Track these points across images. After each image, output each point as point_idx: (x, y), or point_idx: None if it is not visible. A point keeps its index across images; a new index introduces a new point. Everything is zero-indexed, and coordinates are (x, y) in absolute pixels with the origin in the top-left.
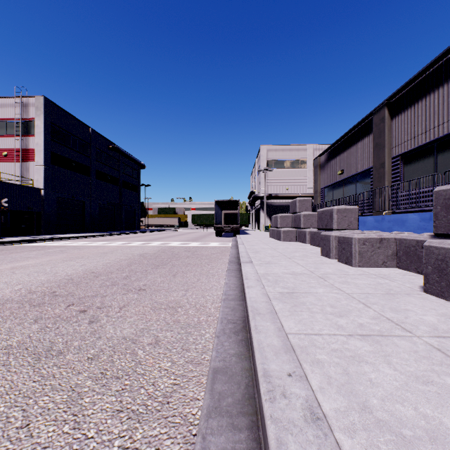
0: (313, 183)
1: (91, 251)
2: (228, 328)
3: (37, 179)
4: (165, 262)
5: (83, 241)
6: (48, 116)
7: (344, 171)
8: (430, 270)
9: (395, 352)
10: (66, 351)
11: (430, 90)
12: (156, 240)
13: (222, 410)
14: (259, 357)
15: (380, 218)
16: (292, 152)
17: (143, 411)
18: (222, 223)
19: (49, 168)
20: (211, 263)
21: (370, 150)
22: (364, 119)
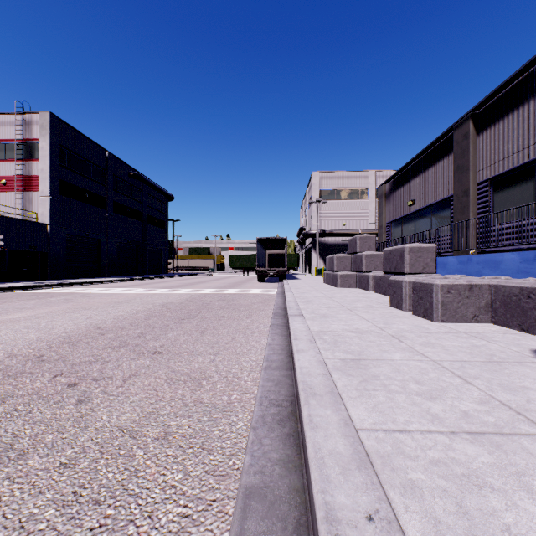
0: (375, 217)
1: (103, 300)
2: (270, 414)
3: (42, 213)
4: (193, 315)
5: (96, 287)
6: (55, 136)
7: (416, 201)
8: None
9: (532, 467)
10: (31, 452)
11: (530, 96)
12: (185, 287)
13: None
14: (317, 478)
15: (466, 259)
16: (351, 180)
17: None
18: (266, 265)
19: (57, 199)
20: (251, 315)
21: (450, 174)
22: (442, 136)
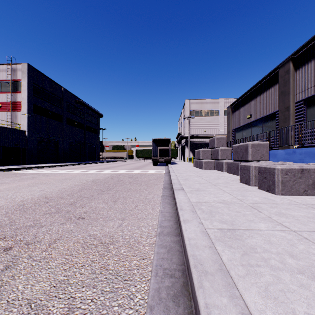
0: (224, 126)
1: (56, 177)
2: (165, 288)
3: (23, 124)
4: (110, 188)
5: (54, 169)
6: (30, 78)
7: (252, 115)
8: None
9: None
10: None
11: None
12: (108, 169)
13: None
14: None
15: (291, 151)
16: (209, 105)
17: None
18: (158, 156)
19: (32, 116)
20: (149, 188)
21: (276, 97)
22: (270, 73)
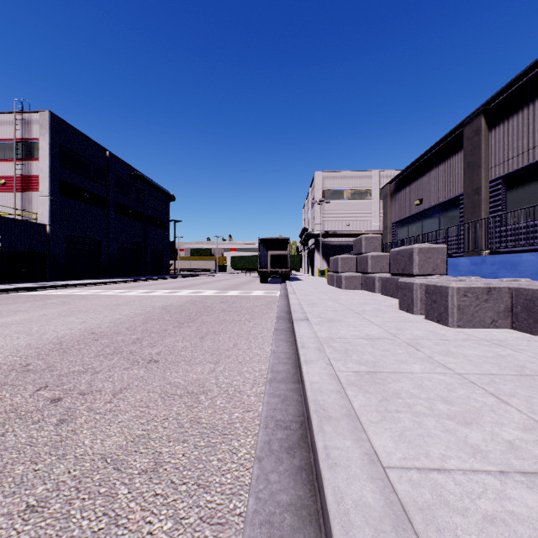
0: (379, 217)
1: (101, 302)
2: (277, 440)
3: (42, 213)
4: (193, 318)
5: (95, 289)
6: (55, 136)
7: (424, 200)
8: None
9: None
10: None
11: None
12: (186, 288)
13: None
14: None
15: (479, 260)
16: (354, 180)
17: None
18: (268, 266)
19: (56, 199)
20: (254, 319)
21: (460, 172)
22: (451, 133)
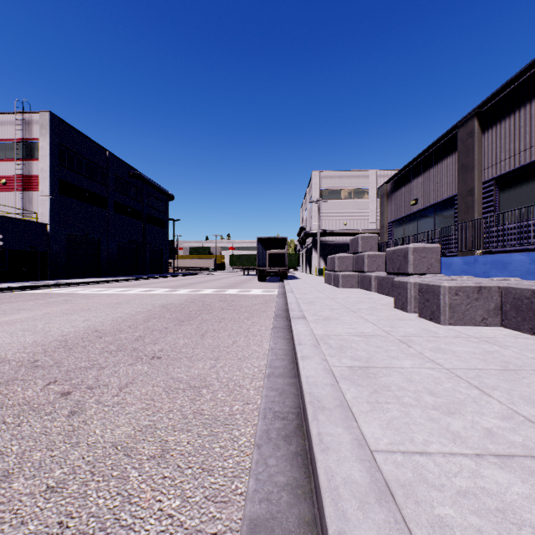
0: (376, 216)
1: (102, 301)
2: (275, 429)
3: (42, 212)
4: (193, 316)
5: (96, 288)
6: (55, 136)
7: (419, 200)
8: None
9: None
10: (16, 473)
11: None
12: (185, 287)
13: None
14: (333, 515)
15: (472, 259)
16: (351, 180)
17: None
18: (266, 265)
19: (57, 199)
20: (252, 317)
21: (454, 173)
22: (446, 135)
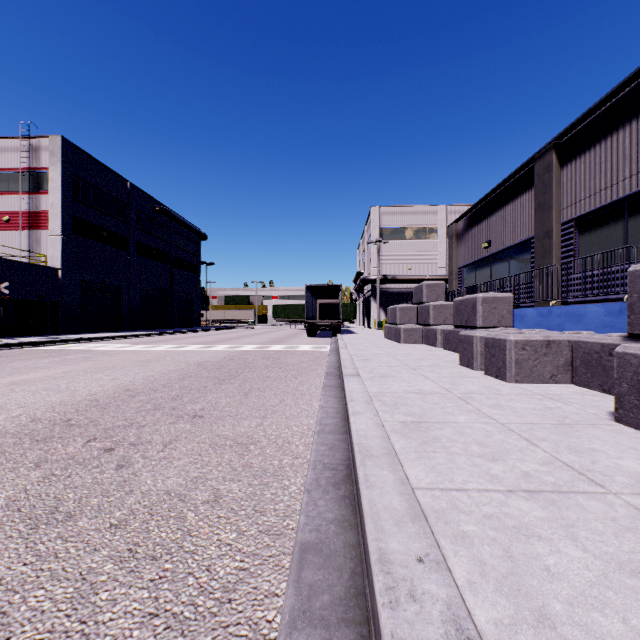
0: (446, 260)
1: (128, 358)
2: (325, 478)
3: (52, 255)
4: (234, 375)
5: (117, 343)
6: (67, 164)
7: (492, 242)
8: (625, 389)
9: (582, 520)
10: (78, 514)
11: (618, 125)
12: (222, 342)
13: (314, 617)
14: (372, 529)
15: (546, 311)
16: (417, 217)
17: (189, 616)
18: (316, 317)
19: (69, 239)
20: (301, 376)
21: (530, 212)
22: (521, 168)
